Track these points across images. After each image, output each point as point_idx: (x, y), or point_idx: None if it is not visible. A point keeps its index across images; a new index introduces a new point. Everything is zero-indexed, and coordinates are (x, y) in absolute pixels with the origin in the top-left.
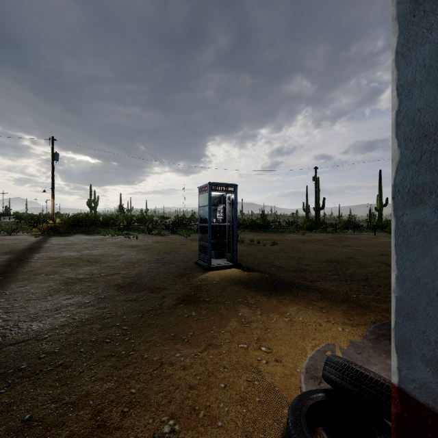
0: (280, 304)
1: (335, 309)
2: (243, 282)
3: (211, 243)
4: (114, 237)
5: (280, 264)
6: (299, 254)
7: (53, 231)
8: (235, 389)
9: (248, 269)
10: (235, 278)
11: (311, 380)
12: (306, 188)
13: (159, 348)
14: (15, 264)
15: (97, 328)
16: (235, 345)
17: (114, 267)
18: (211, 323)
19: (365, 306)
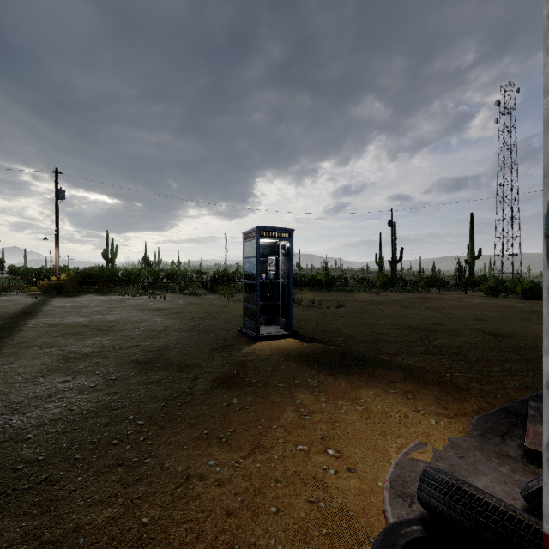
0: (352, 386)
1: (424, 394)
2: (302, 356)
3: (260, 306)
4: (136, 297)
5: (349, 332)
6: (372, 320)
7: (57, 290)
8: (292, 516)
9: (308, 339)
10: (291, 351)
11: (398, 499)
12: (380, 236)
13: (185, 452)
14: (1, 333)
15: (102, 424)
16: (291, 448)
17: (133, 338)
18: (258, 414)
19: (463, 388)
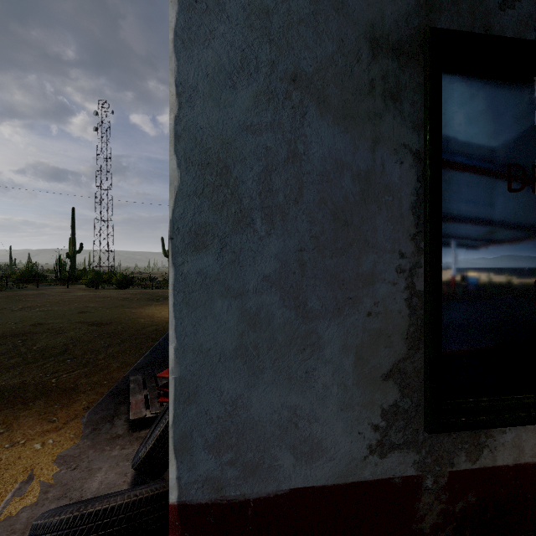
0: None
1: (24, 417)
2: None
3: None
4: None
5: None
6: None
7: None
8: None
9: None
10: None
11: None
12: None
13: None
14: None
15: None
16: None
17: None
18: None
19: (72, 389)
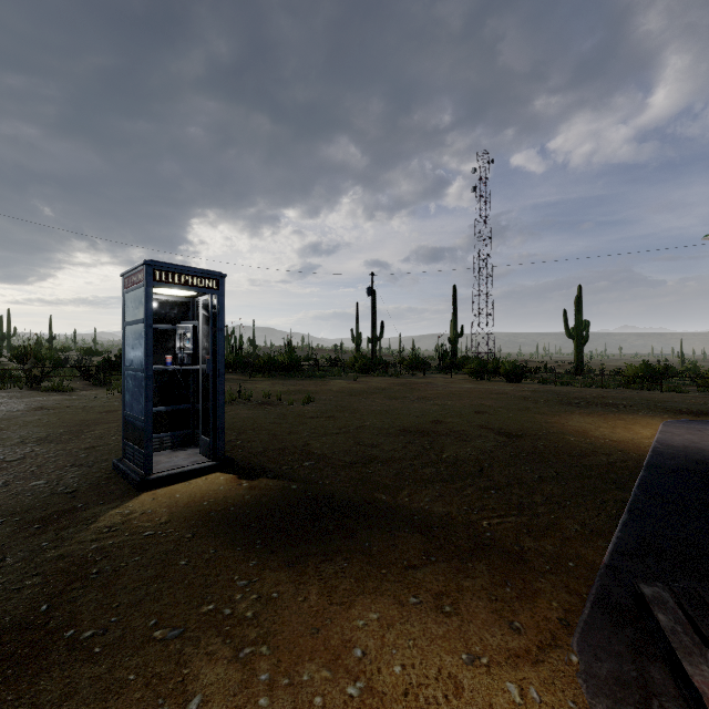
0: (332, 601)
1: (469, 592)
2: (234, 518)
3: (162, 414)
4: None
5: (322, 449)
6: (355, 421)
7: None
8: None
9: (252, 471)
10: (214, 505)
11: None
12: (357, 307)
13: None
14: None
15: None
16: None
17: None
18: None
19: (518, 555)
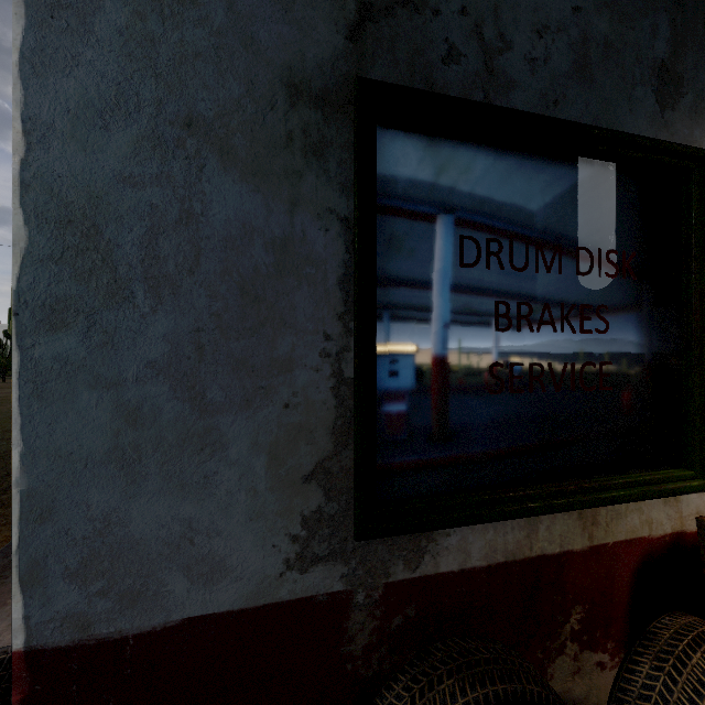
0: None
1: None
2: None
3: None
4: None
5: None
6: None
7: None
8: None
9: None
10: None
11: None
12: None
13: None
14: None
15: None
16: None
17: None
18: None
19: None
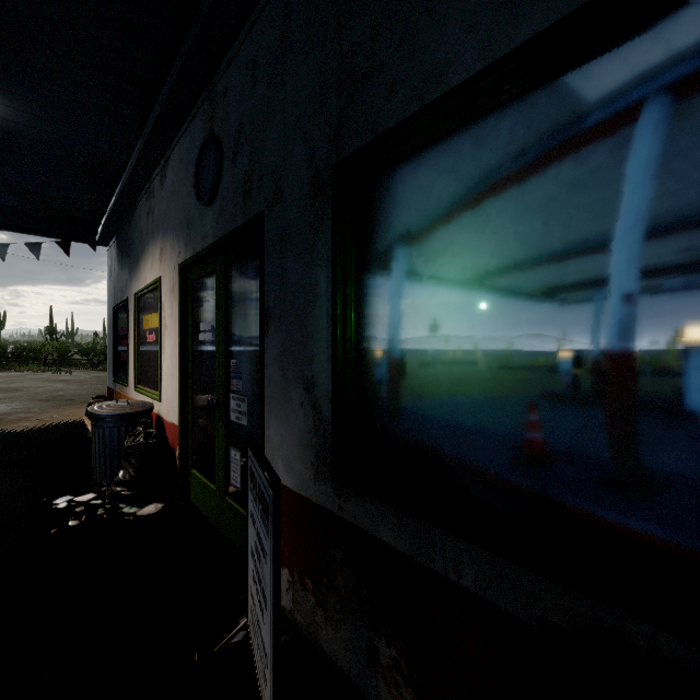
0: None
1: None
2: None
3: None
4: (37, 373)
5: None
6: None
7: None
8: None
9: None
10: None
11: None
12: None
13: (61, 410)
14: None
15: (25, 409)
16: None
17: (37, 393)
18: None
19: None
